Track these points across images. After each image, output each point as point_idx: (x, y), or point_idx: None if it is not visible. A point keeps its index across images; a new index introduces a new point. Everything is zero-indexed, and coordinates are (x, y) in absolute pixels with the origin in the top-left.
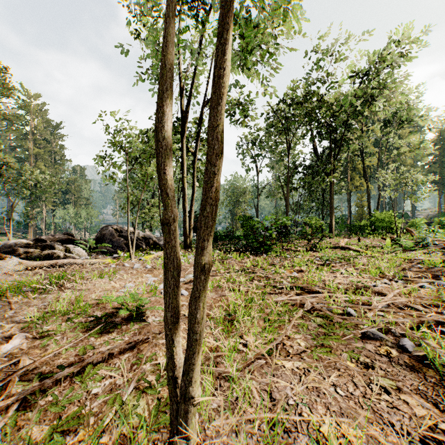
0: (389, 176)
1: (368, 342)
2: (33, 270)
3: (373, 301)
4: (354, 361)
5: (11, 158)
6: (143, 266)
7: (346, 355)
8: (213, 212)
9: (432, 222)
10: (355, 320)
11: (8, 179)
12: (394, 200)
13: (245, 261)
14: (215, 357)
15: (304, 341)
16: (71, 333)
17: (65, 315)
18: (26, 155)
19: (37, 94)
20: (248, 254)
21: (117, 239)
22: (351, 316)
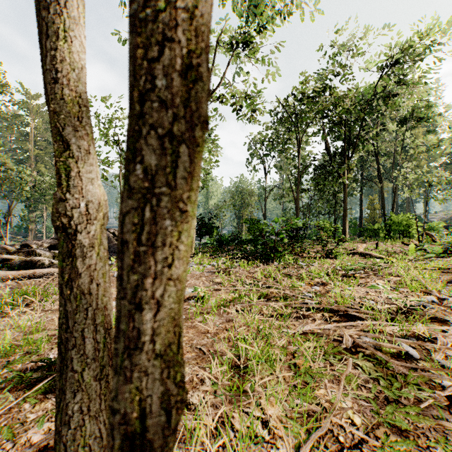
0: (410, 176)
1: None
2: (5, 281)
3: (435, 333)
4: None
5: (7, 158)
6: None
7: None
8: (197, 176)
9: (448, 226)
10: (429, 373)
11: (4, 181)
12: (407, 203)
13: (255, 270)
14: None
15: (357, 412)
16: None
17: (5, 356)
18: (26, 157)
19: (38, 94)
20: (257, 261)
21: (113, 244)
22: (411, 357)
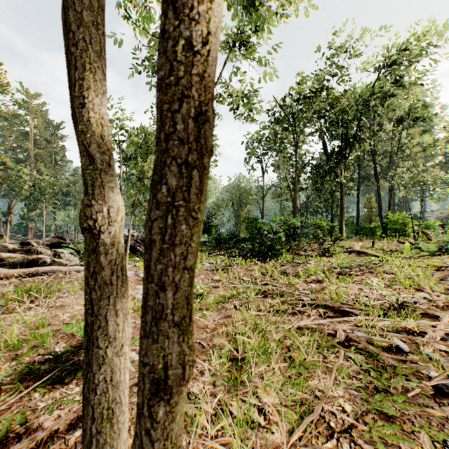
0: (406, 175)
1: (445, 403)
2: (9, 279)
3: (425, 328)
4: (440, 447)
5: (7, 157)
6: (136, 274)
7: (426, 437)
8: (203, 192)
9: (444, 224)
10: (417, 364)
11: (4, 180)
12: (404, 201)
13: (252, 268)
14: (217, 448)
15: (348, 400)
16: (8, 386)
17: (14, 350)
18: (26, 156)
19: (38, 94)
20: (255, 259)
21: None
22: (401, 351)
